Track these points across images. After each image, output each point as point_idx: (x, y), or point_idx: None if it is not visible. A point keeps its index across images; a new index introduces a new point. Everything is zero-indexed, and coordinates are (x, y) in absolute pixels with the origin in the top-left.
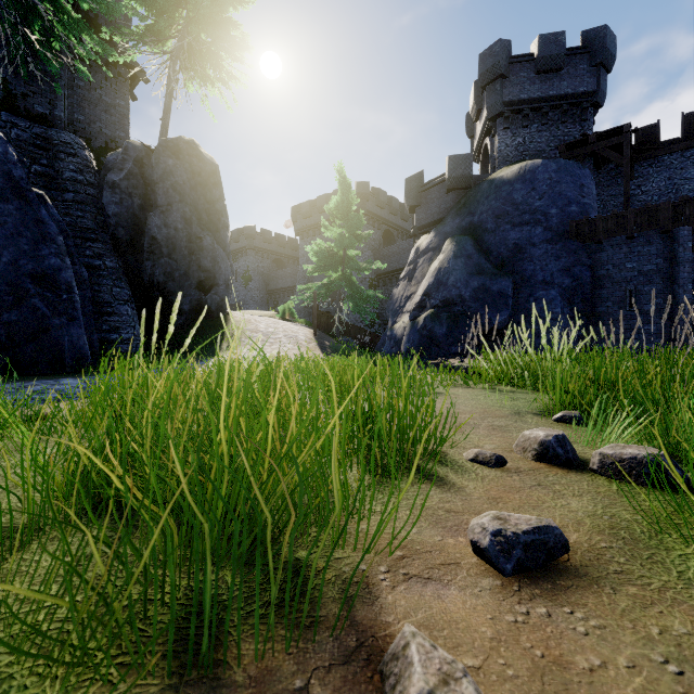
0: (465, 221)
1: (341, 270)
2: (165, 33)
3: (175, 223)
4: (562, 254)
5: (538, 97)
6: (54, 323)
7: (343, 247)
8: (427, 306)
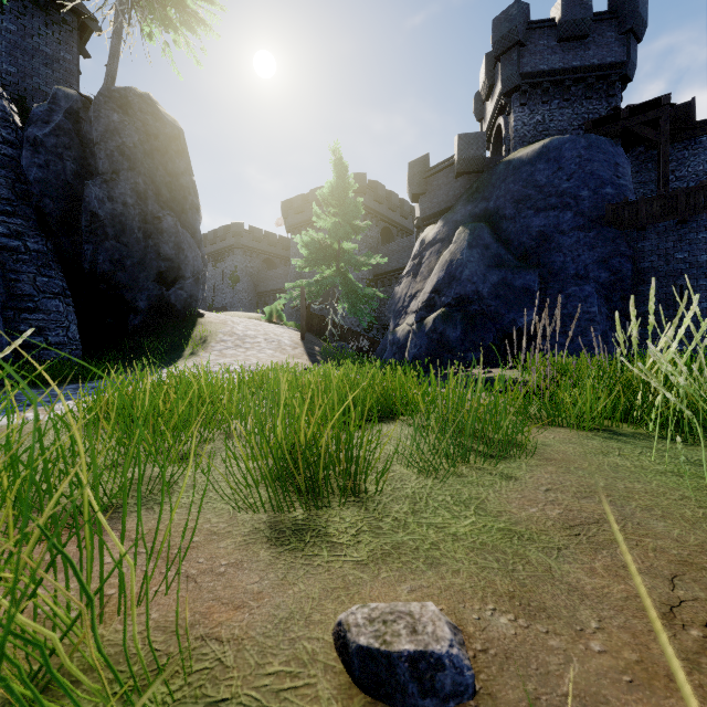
0: (479, 208)
1: (334, 265)
2: None
3: (123, 197)
4: (597, 243)
5: (560, 68)
6: None
7: (337, 239)
8: (437, 305)
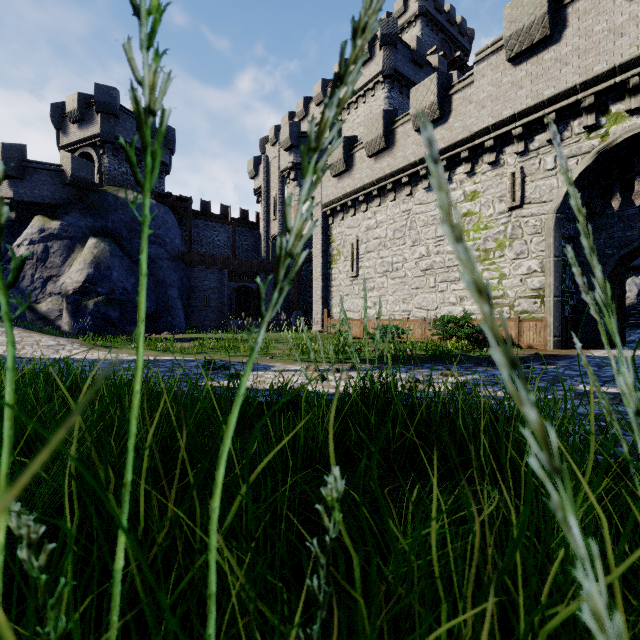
0: (101, 223)
1: None
2: None
3: None
4: (177, 269)
5: (139, 147)
6: None
7: None
8: (94, 293)
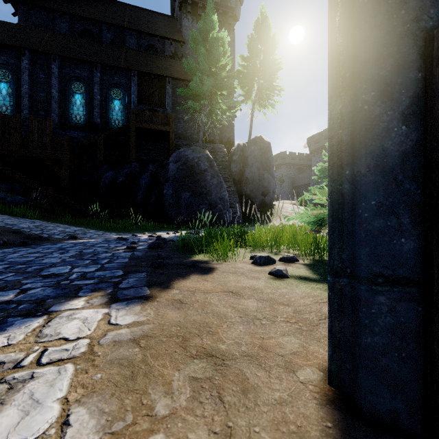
0: None
1: None
2: (250, 96)
3: (254, 171)
4: None
5: None
6: (224, 212)
7: None
8: None
